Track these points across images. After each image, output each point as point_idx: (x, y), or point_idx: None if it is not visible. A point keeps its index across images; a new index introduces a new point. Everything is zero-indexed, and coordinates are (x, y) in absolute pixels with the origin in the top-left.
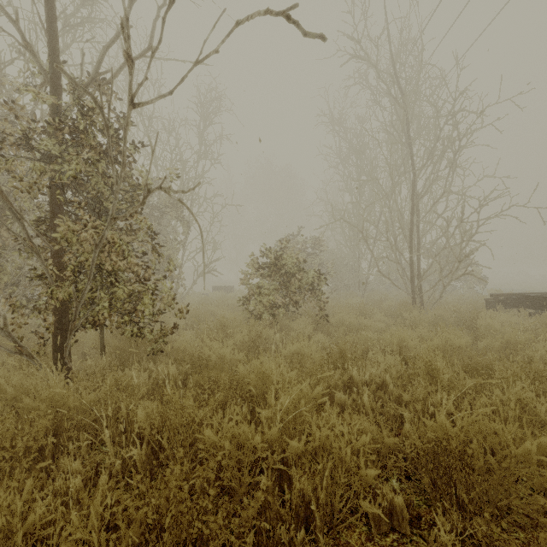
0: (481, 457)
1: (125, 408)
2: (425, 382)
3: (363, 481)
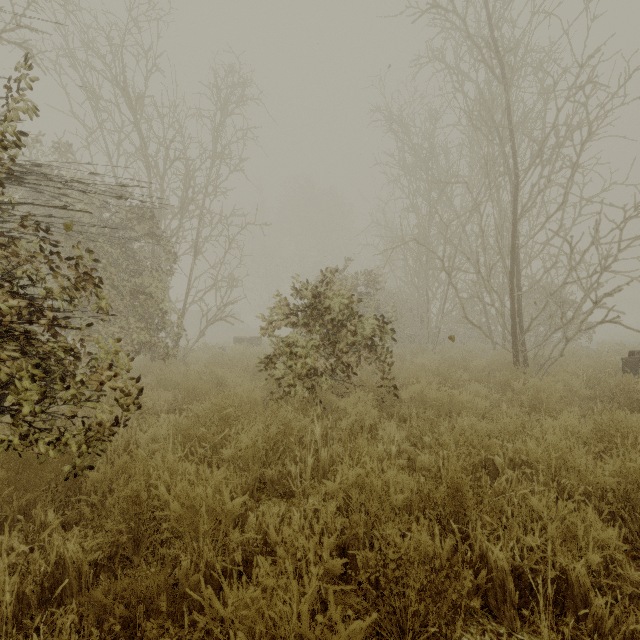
0: None
1: None
2: None
3: None
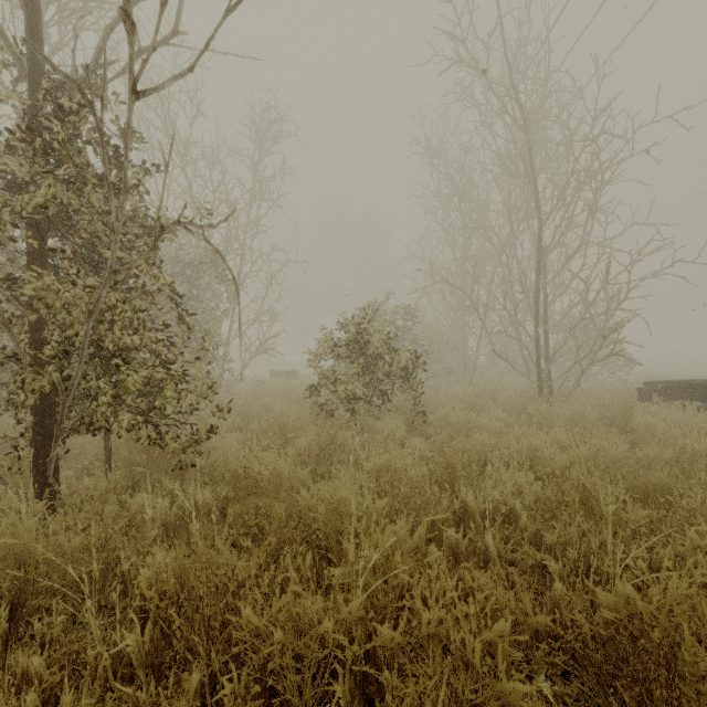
0: (703, 664)
1: (127, 558)
2: (575, 514)
3: (504, 702)
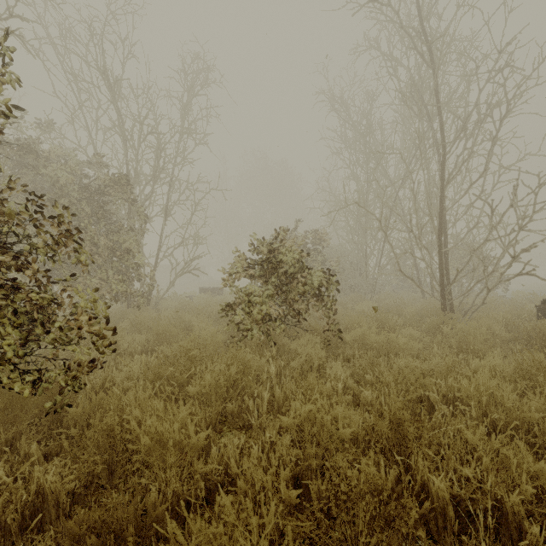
0: None
1: None
2: None
3: None
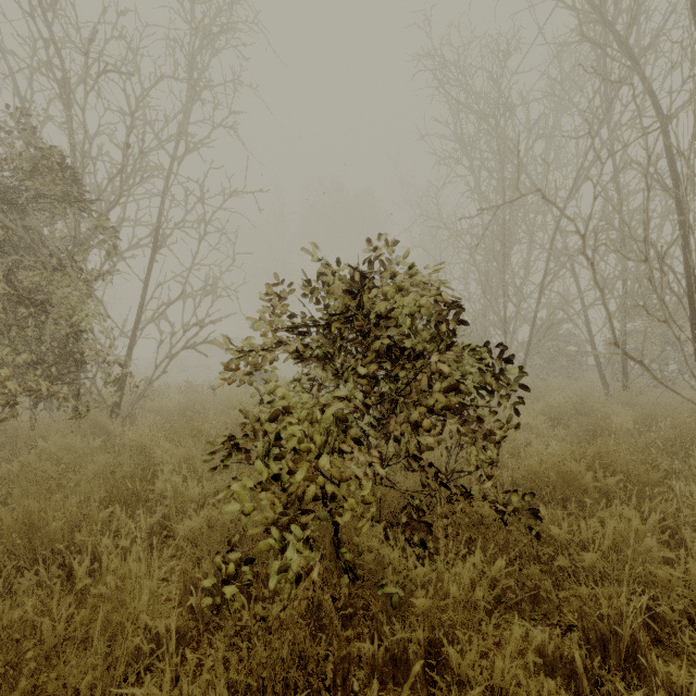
0: None
1: None
2: None
3: None
